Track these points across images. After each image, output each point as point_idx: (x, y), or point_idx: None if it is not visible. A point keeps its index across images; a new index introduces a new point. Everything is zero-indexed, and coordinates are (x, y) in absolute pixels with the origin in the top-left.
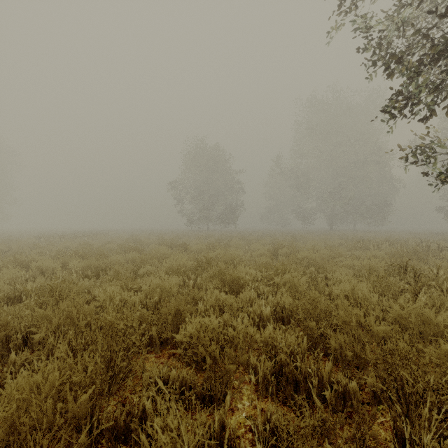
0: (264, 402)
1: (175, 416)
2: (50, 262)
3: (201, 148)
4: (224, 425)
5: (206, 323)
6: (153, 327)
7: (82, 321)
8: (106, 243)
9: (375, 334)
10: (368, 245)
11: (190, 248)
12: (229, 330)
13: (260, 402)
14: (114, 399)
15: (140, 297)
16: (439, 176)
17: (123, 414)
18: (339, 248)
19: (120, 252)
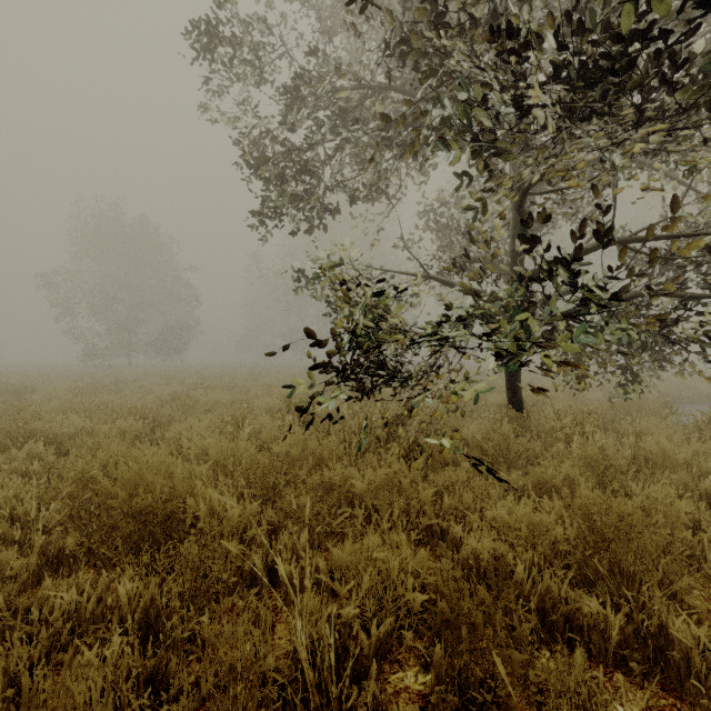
0: None
1: None
2: None
3: (114, 220)
4: None
5: None
6: None
7: None
8: None
9: None
10: None
11: (29, 396)
12: None
13: None
14: None
15: None
16: (330, 302)
17: None
18: None
19: None
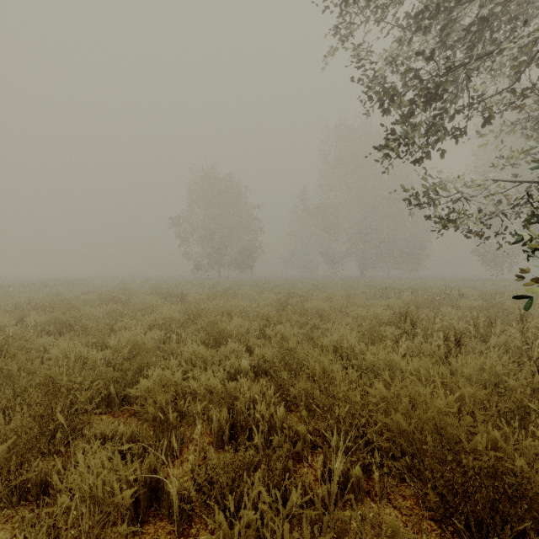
0: (218, 452)
1: (102, 462)
2: (1, 317)
3: (211, 178)
4: (156, 469)
5: (167, 376)
6: (112, 384)
7: (24, 380)
8: (84, 294)
9: (336, 380)
10: (390, 293)
11: (186, 299)
12: (191, 382)
13: (213, 452)
14: (54, 460)
15: (105, 353)
16: (440, 220)
17: (55, 469)
18: (358, 296)
19: (98, 304)
